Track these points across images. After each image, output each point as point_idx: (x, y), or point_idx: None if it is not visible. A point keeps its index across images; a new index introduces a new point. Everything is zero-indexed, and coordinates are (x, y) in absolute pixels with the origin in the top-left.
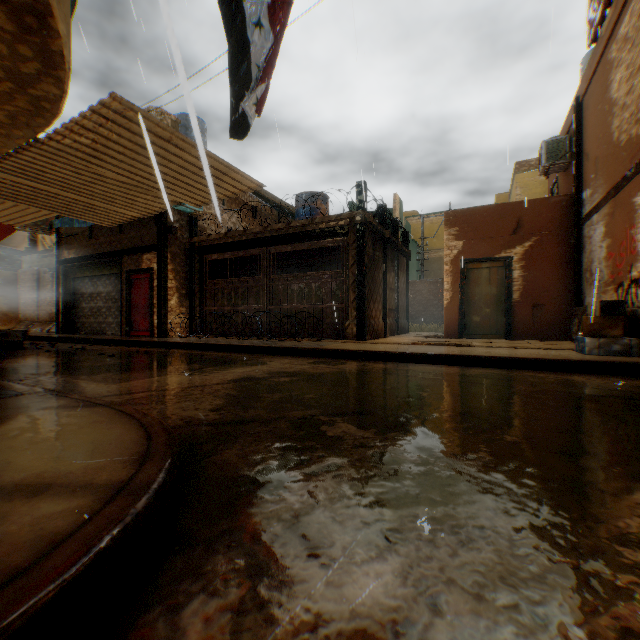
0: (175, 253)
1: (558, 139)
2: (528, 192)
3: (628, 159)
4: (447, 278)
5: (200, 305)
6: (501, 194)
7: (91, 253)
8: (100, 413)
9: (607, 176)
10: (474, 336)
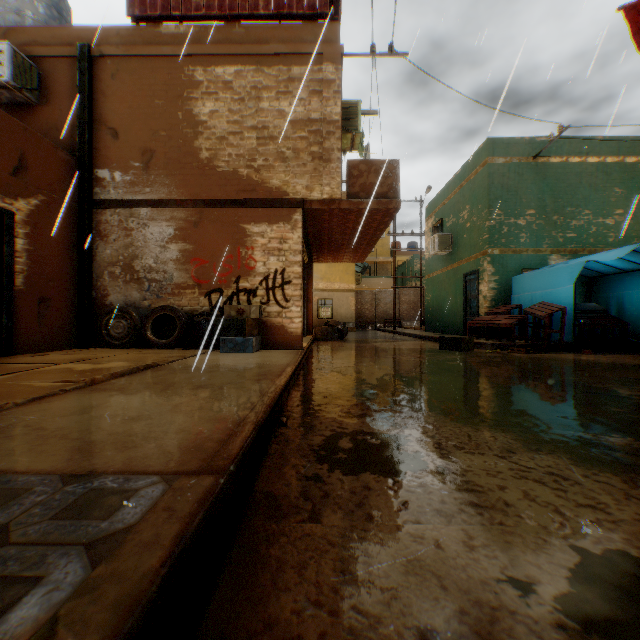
0: None
1: (29, 62)
2: None
3: (237, 190)
4: None
5: None
6: None
7: None
8: None
9: (187, 184)
10: None
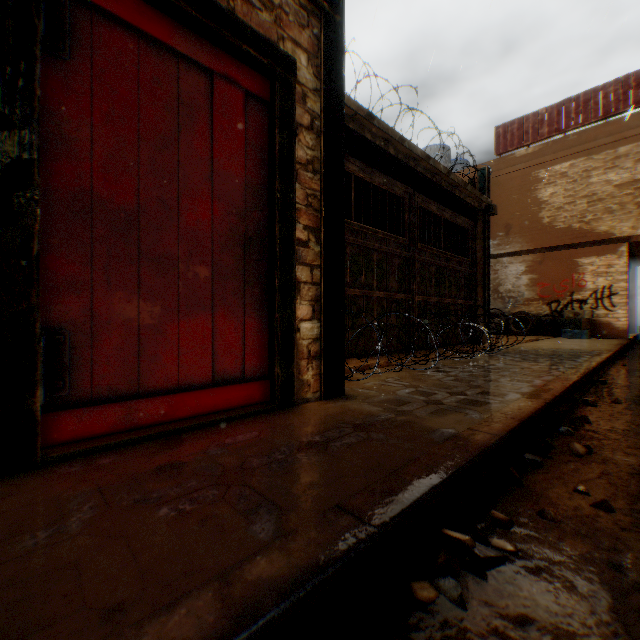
0: None
1: None
2: None
3: (569, 238)
4: None
5: None
6: None
7: None
8: None
9: (533, 240)
10: None
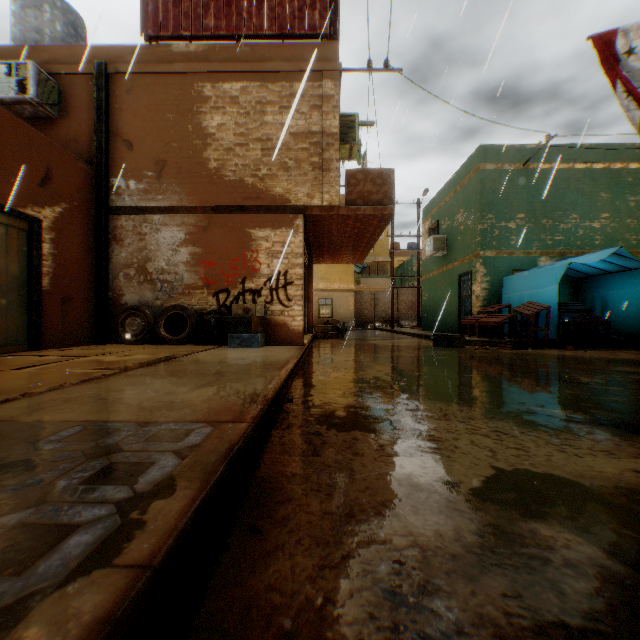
0: None
1: (51, 79)
2: None
3: (243, 197)
4: None
5: None
6: None
7: None
8: None
9: (197, 192)
10: None
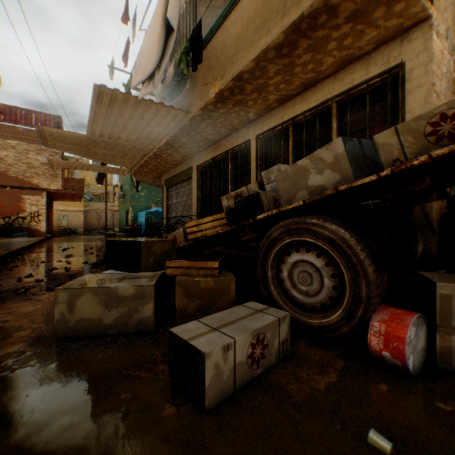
0: None
1: None
2: None
3: (19, 183)
4: None
5: None
6: None
7: None
8: None
9: None
10: None
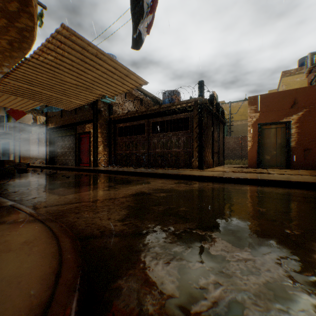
0: (101, 123)
1: None
2: (289, 87)
3: None
4: (249, 134)
5: (114, 150)
6: (271, 90)
7: (61, 124)
8: (34, 231)
9: None
10: (266, 167)
